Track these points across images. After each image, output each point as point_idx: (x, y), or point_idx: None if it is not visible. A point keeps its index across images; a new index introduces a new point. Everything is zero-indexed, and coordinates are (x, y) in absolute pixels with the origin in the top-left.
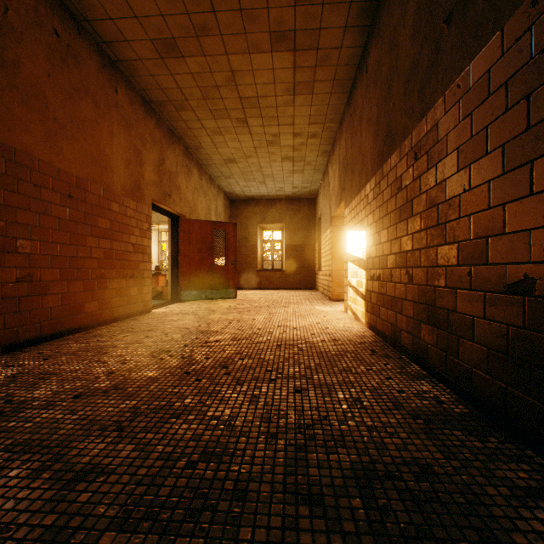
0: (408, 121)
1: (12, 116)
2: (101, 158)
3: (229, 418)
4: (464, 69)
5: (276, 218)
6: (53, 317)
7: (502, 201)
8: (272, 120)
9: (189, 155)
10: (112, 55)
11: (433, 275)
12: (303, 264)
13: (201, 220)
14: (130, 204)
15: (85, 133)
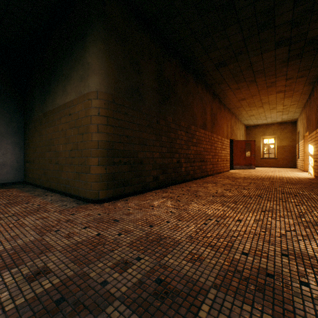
0: None
1: (216, 129)
2: (223, 131)
3: (274, 180)
4: None
5: (271, 133)
6: (219, 169)
7: None
8: (273, 104)
9: (235, 117)
10: (225, 103)
11: None
12: (287, 155)
13: (240, 140)
14: (226, 140)
15: (221, 126)
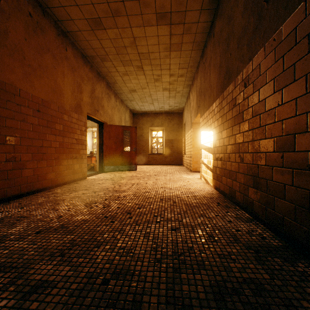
0: (240, 64)
1: (3, 63)
2: (57, 89)
3: (131, 248)
4: (278, 28)
5: (159, 124)
6: (28, 182)
7: (306, 110)
8: (157, 66)
9: (109, 88)
10: (64, 28)
11: (256, 158)
12: (175, 150)
13: (116, 125)
14: (74, 115)
15: (47, 73)
